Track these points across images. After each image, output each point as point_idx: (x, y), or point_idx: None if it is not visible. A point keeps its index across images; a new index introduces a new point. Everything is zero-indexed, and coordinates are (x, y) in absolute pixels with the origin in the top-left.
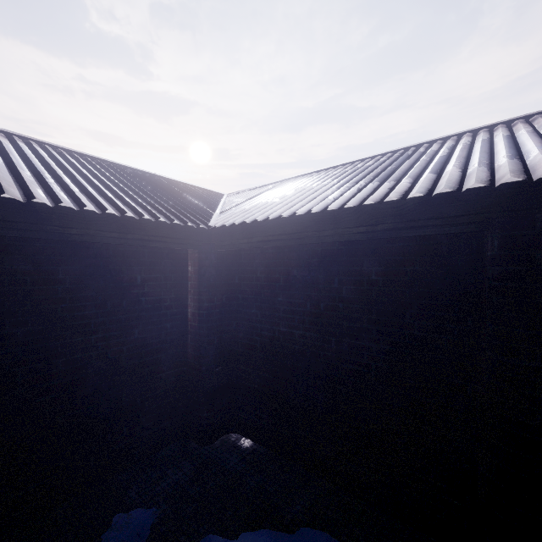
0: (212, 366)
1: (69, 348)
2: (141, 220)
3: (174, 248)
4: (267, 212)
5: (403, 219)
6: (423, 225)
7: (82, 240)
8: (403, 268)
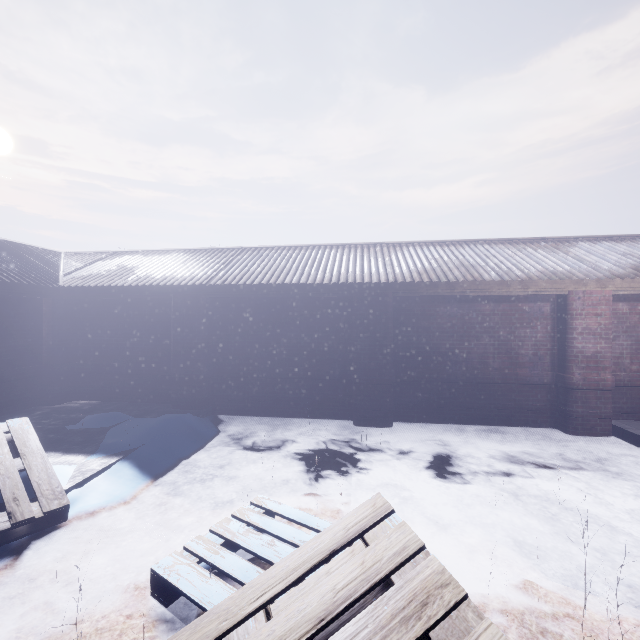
0: (61, 362)
1: None
2: (20, 283)
3: (34, 297)
4: (97, 282)
5: (151, 292)
6: (156, 295)
7: None
8: (157, 309)
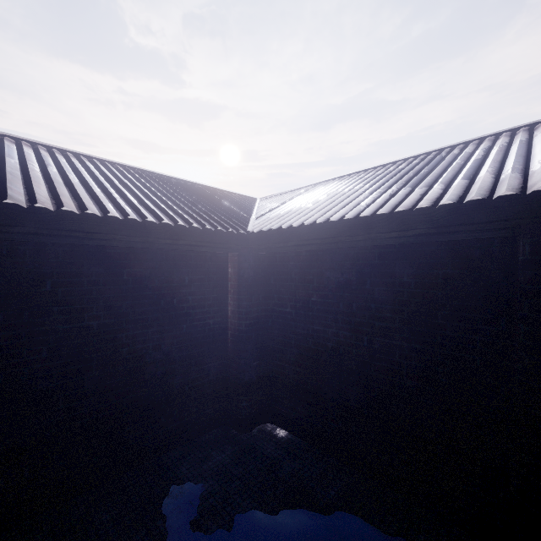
0: (250, 360)
1: (131, 339)
2: (190, 228)
3: (216, 252)
4: (301, 218)
5: (434, 225)
6: (454, 231)
7: (144, 247)
8: (435, 271)
